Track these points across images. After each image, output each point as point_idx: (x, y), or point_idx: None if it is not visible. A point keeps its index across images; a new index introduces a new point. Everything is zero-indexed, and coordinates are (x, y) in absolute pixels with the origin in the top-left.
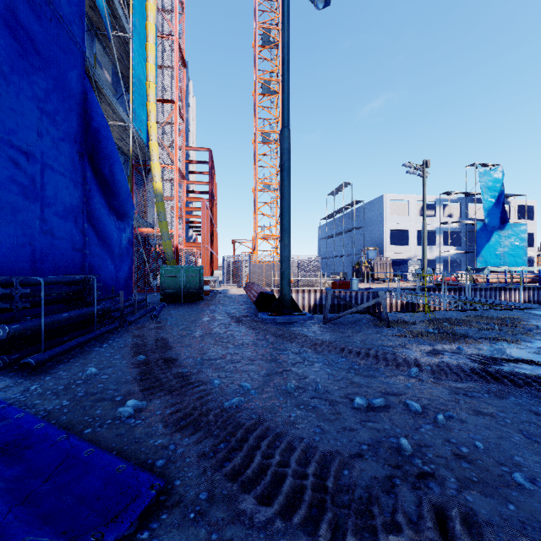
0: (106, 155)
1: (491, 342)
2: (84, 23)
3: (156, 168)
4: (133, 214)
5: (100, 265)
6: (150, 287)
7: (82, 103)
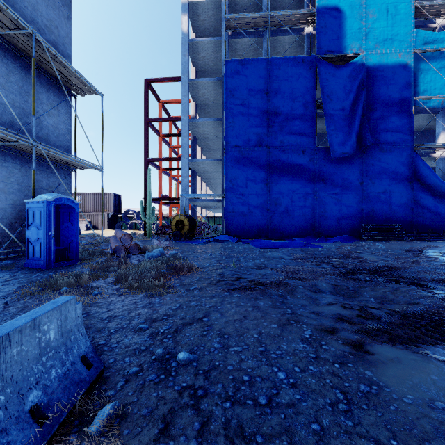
0: (425, 177)
1: None
2: (412, 135)
3: None
4: None
5: (423, 220)
6: None
7: (411, 164)
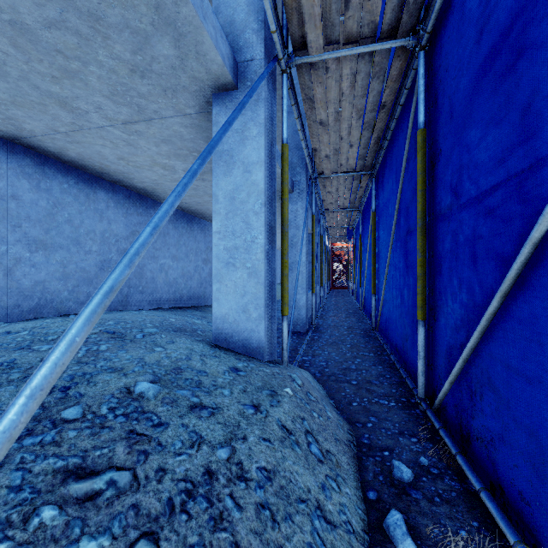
0: None
1: None
2: None
3: None
4: None
5: None
6: (341, 286)
7: None
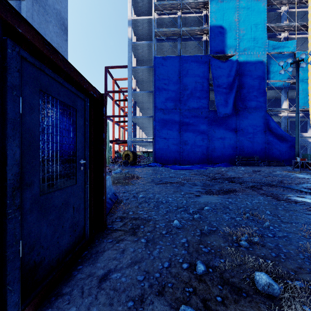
0: (273, 128)
1: (291, 173)
2: (266, 103)
3: (310, 117)
4: (290, 138)
5: (272, 154)
6: None
7: (265, 120)
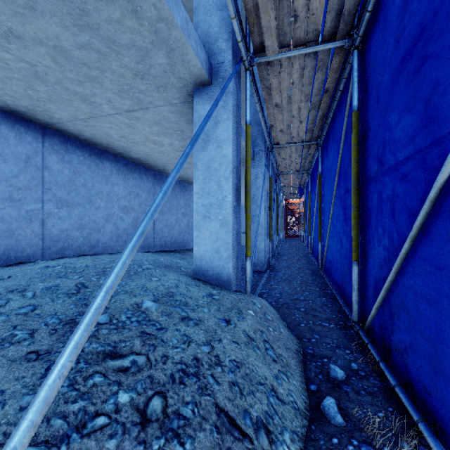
0: None
1: None
2: None
3: None
4: None
5: None
6: (294, 235)
7: None
